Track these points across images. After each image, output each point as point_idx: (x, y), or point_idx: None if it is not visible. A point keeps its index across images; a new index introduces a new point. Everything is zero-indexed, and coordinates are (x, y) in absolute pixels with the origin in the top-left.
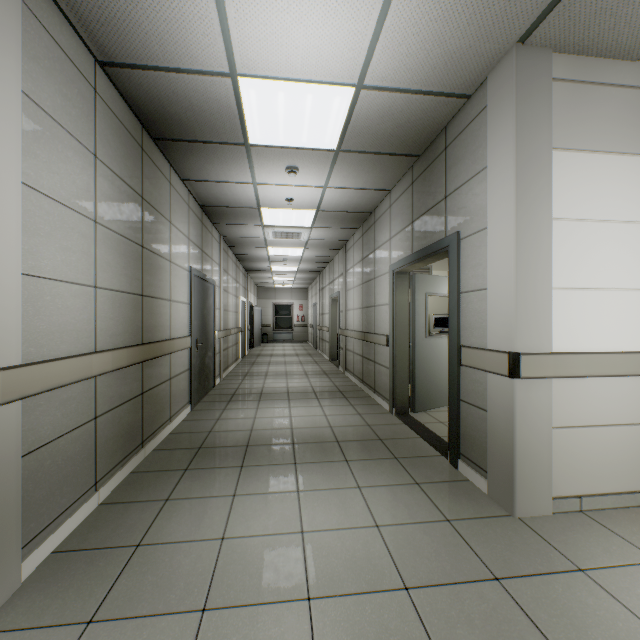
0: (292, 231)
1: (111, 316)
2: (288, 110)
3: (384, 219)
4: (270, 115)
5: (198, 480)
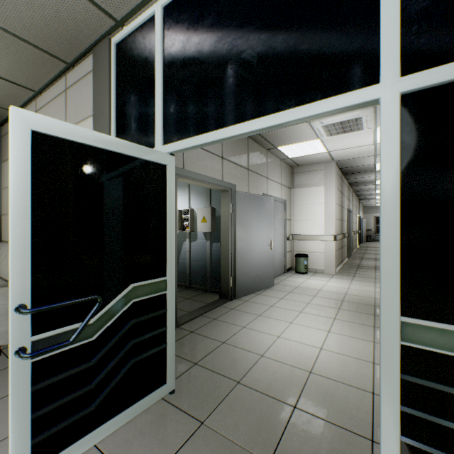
0: None
1: (339, 226)
2: None
3: None
4: None
5: (362, 269)
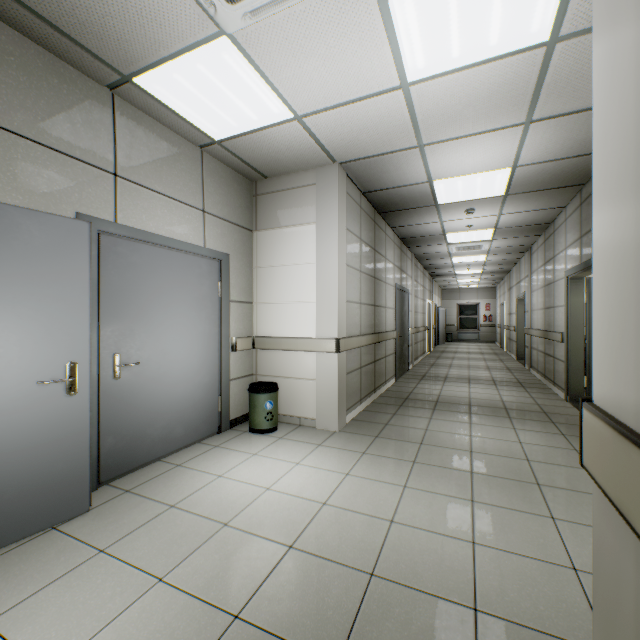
0: (473, 245)
1: (365, 317)
2: (464, 186)
3: (560, 230)
4: (452, 190)
5: (408, 410)
